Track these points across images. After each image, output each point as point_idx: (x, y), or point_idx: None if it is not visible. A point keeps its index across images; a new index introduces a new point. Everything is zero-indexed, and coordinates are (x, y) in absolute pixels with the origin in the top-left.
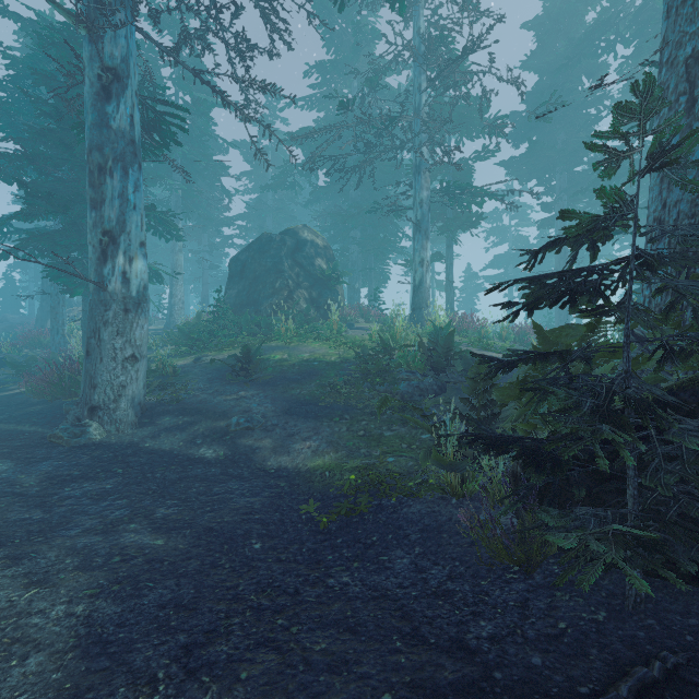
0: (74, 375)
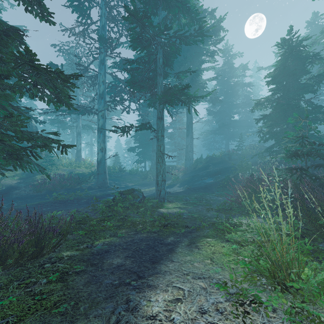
0: (77, 180)
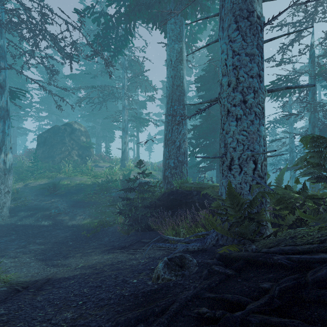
0: None
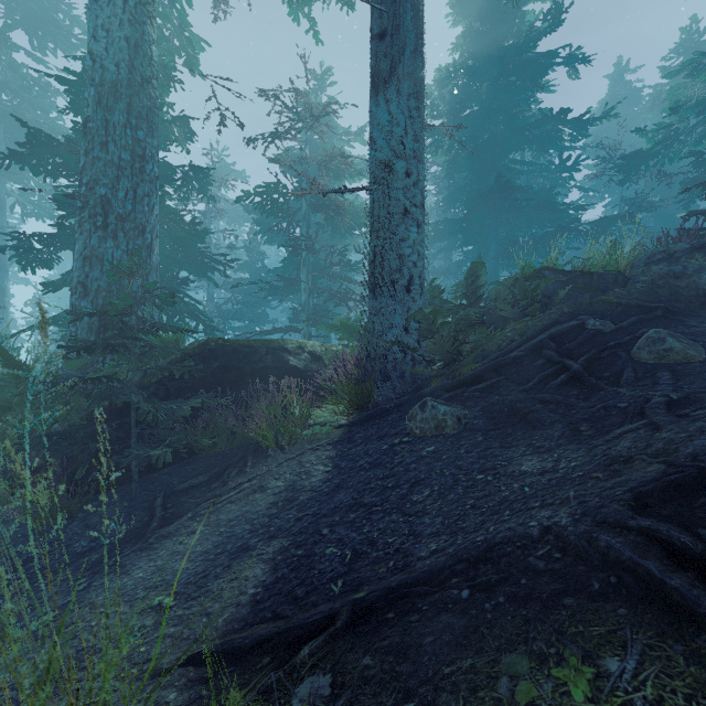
0: None
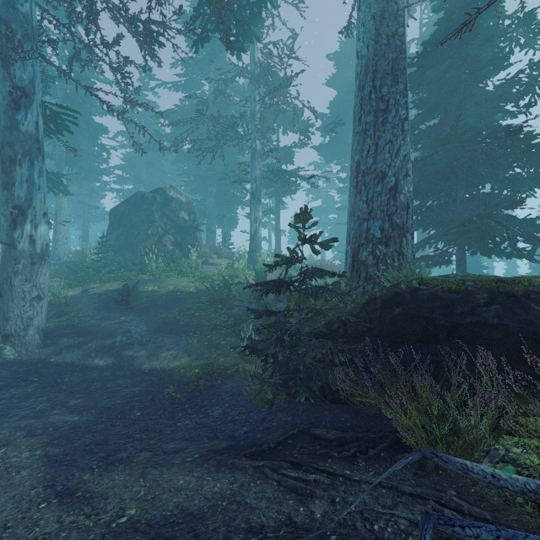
0: None
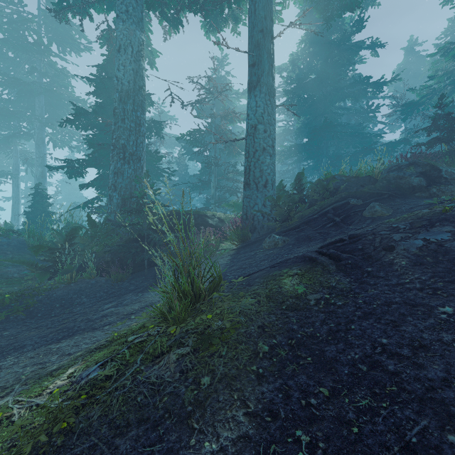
0: None
